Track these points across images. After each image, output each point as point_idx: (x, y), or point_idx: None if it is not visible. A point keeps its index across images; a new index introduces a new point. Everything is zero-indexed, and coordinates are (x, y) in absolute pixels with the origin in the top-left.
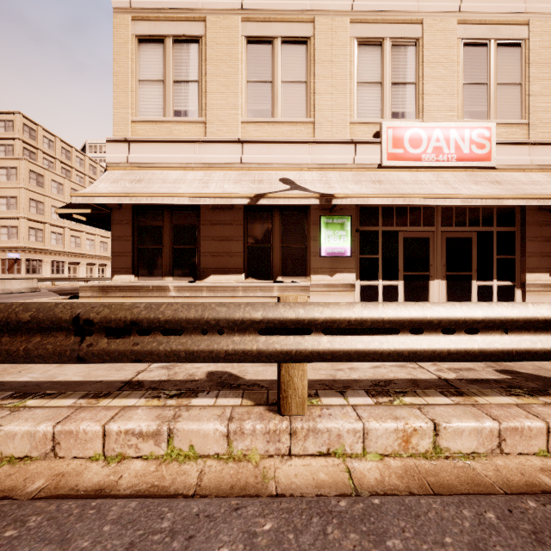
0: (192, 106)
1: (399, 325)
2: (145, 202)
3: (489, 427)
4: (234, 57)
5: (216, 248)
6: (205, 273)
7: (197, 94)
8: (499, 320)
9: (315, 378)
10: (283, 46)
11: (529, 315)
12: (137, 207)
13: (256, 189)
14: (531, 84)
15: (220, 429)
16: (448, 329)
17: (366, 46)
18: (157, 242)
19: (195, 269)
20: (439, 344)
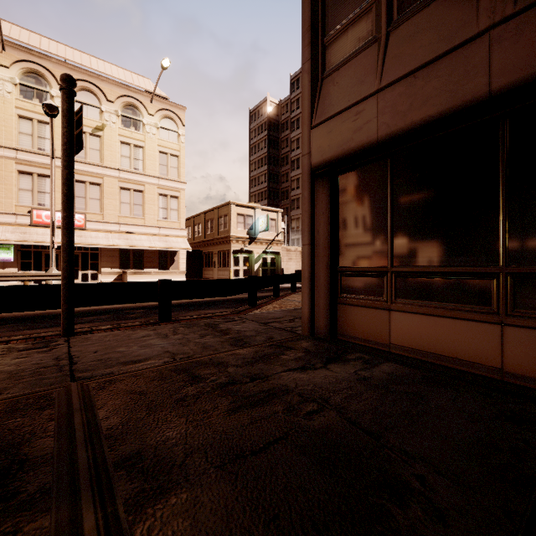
0: None
1: None
2: None
3: None
4: None
5: None
6: None
7: None
8: None
9: None
10: None
11: None
12: None
13: None
14: (105, 200)
15: None
16: None
17: (24, 174)
18: None
19: None
20: None
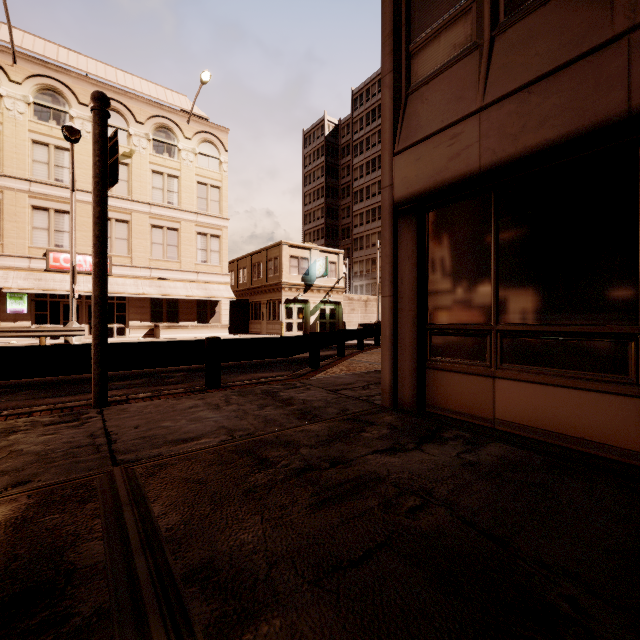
0: None
1: None
2: None
3: None
4: None
5: None
6: None
7: None
8: None
9: None
10: None
11: None
12: None
13: None
14: (133, 240)
15: None
16: None
17: (39, 210)
18: None
19: None
20: None
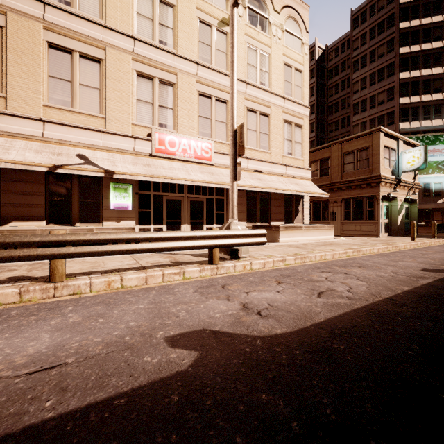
0: None
1: (106, 241)
2: None
3: (142, 276)
4: (36, 53)
5: (18, 200)
6: (6, 220)
7: None
8: (146, 238)
9: (79, 272)
10: (81, 59)
11: (157, 236)
12: None
13: (56, 161)
14: None
15: (16, 291)
16: (128, 242)
17: (143, 77)
18: None
19: None
20: (123, 247)
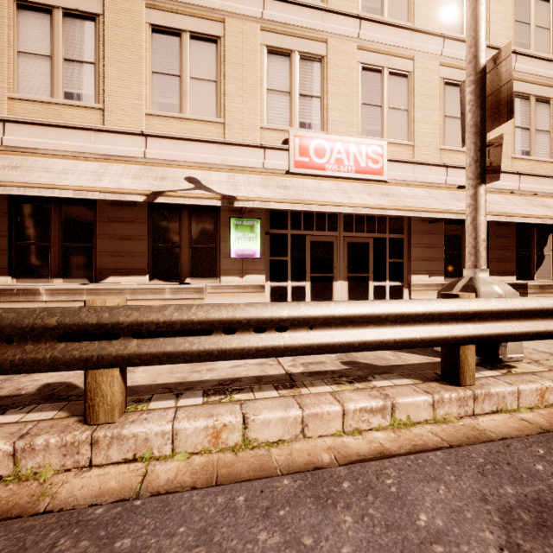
0: (87, 90)
1: (210, 325)
2: (16, 193)
3: (294, 415)
4: (138, 43)
5: (116, 247)
6: (102, 274)
7: (93, 77)
8: (302, 318)
9: (164, 382)
10: (192, 42)
11: (328, 313)
12: (16, 197)
13: (157, 187)
14: (415, 112)
15: (4, 448)
16: (260, 328)
17: (275, 55)
18: (42, 239)
19: (91, 270)
20: (249, 343)
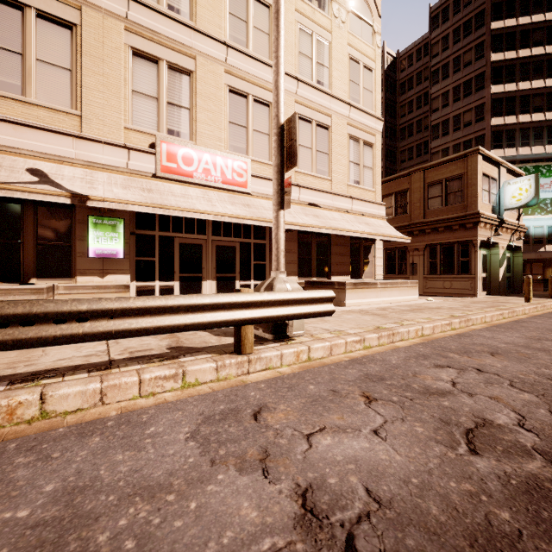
0: None
1: (4, 319)
2: None
3: (93, 388)
4: None
5: None
6: None
7: None
8: (101, 310)
9: None
10: (39, 20)
11: (126, 306)
12: None
13: None
14: None
15: None
16: (61, 320)
17: (142, 58)
18: None
19: None
20: (47, 332)
